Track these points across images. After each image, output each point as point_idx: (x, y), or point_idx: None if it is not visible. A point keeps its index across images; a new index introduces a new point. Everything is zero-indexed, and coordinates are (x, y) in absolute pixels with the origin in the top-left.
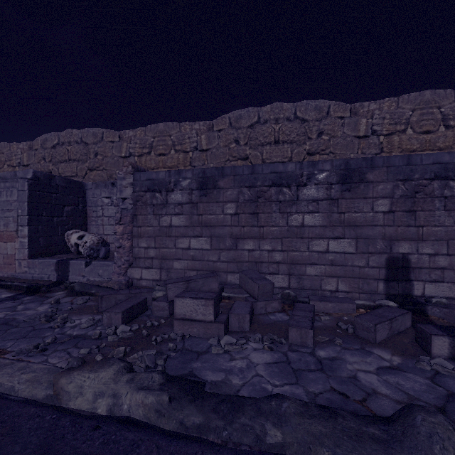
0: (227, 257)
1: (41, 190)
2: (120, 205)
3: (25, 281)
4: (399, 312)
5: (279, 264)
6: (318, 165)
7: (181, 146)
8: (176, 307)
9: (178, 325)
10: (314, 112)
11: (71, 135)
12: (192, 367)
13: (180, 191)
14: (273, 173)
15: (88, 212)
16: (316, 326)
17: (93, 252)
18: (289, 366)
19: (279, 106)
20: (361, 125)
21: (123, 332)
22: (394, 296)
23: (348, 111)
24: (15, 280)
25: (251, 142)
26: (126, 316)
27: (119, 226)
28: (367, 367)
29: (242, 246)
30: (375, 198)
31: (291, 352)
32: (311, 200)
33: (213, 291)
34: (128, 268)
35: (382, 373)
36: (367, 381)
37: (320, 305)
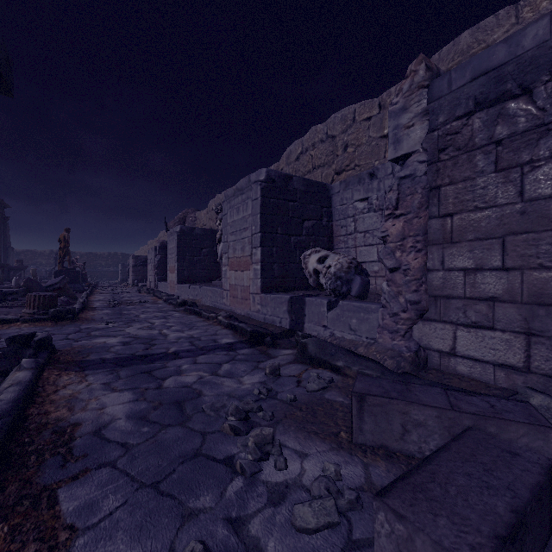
0: None
1: (275, 196)
2: (395, 171)
3: (257, 323)
4: None
5: None
6: None
7: None
8: None
9: None
10: None
11: (315, 134)
12: None
13: None
14: None
15: (334, 230)
16: None
17: (340, 284)
18: None
19: None
20: None
21: None
22: None
23: None
24: (248, 320)
25: None
26: None
27: (392, 222)
28: None
29: None
30: None
31: None
32: None
33: None
34: (414, 321)
35: None
36: None
37: None
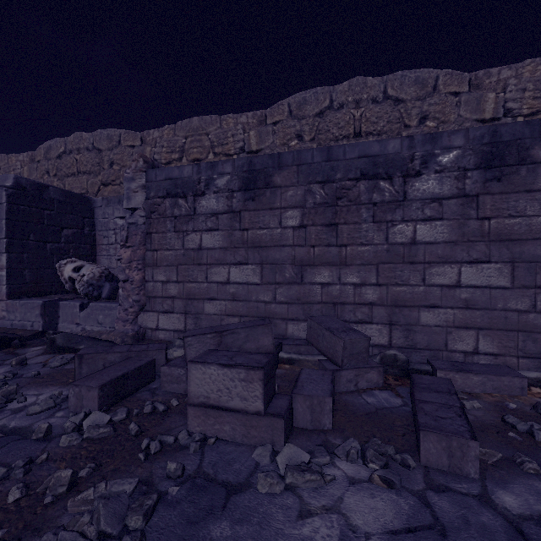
0: (286, 296)
1: (27, 204)
2: (127, 218)
3: (1, 330)
4: None
5: (372, 306)
6: (442, 139)
7: (222, 148)
8: (191, 382)
9: (194, 417)
10: (414, 87)
11: (80, 140)
12: (208, 537)
13: (215, 194)
14: (362, 158)
15: (97, 239)
16: None
17: (92, 290)
18: None
19: (361, 82)
20: (487, 103)
21: (93, 426)
22: None
23: (466, 83)
24: None
25: (320, 136)
26: (110, 393)
27: (125, 250)
28: None
29: (312, 277)
30: None
31: (435, 495)
32: (428, 198)
33: (264, 349)
34: (138, 312)
35: None
36: None
37: (457, 378)
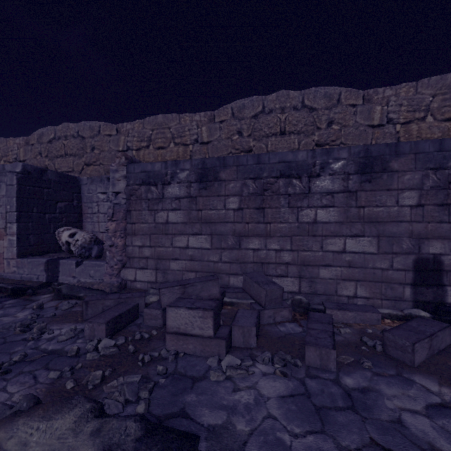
0: (229, 257)
1: (31, 184)
2: (112, 199)
3: (13, 281)
4: (437, 326)
5: (288, 265)
6: (334, 152)
7: (181, 139)
8: (168, 318)
9: (170, 340)
10: (323, 100)
11: (67, 129)
12: (184, 401)
13: (178, 184)
14: (281, 163)
15: (83, 209)
16: (336, 341)
17: (84, 251)
18: (310, 401)
19: (285, 94)
20: (375, 113)
21: (105, 348)
22: (423, 303)
23: (361, 98)
24: (3, 281)
25: (255, 133)
26: (112, 327)
27: (111, 223)
28: (413, 405)
29: (246, 245)
30: (401, 190)
31: (309, 380)
32: (324, 192)
33: (213, 296)
34: (121, 268)
35: (434, 415)
36: (417, 428)
37: (338, 314)
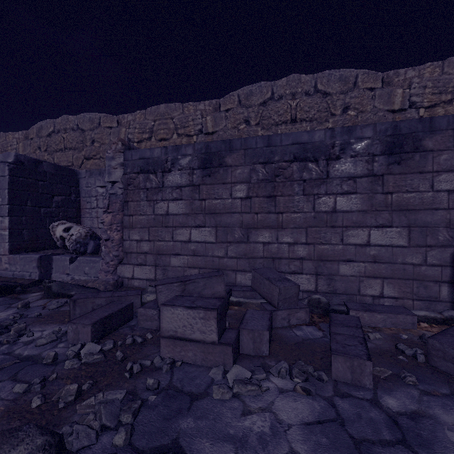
0: (236, 252)
1: (25, 176)
2: (108, 189)
3: (5, 279)
4: None
5: (302, 260)
6: (356, 131)
7: (184, 130)
8: (163, 320)
9: (166, 346)
10: (338, 84)
11: (67, 121)
12: (178, 428)
13: (179, 171)
14: (295, 145)
15: (82, 204)
16: None
17: (79, 246)
18: (344, 431)
19: (297, 78)
20: (396, 97)
21: (88, 354)
22: None
23: (380, 81)
24: None
25: (263, 121)
26: (100, 329)
27: (107, 215)
28: None
29: (255, 238)
30: (436, 172)
31: (339, 399)
32: (345, 177)
33: (218, 295)
34: (117, 265)
35: None
36: None
37: (365, 316)
